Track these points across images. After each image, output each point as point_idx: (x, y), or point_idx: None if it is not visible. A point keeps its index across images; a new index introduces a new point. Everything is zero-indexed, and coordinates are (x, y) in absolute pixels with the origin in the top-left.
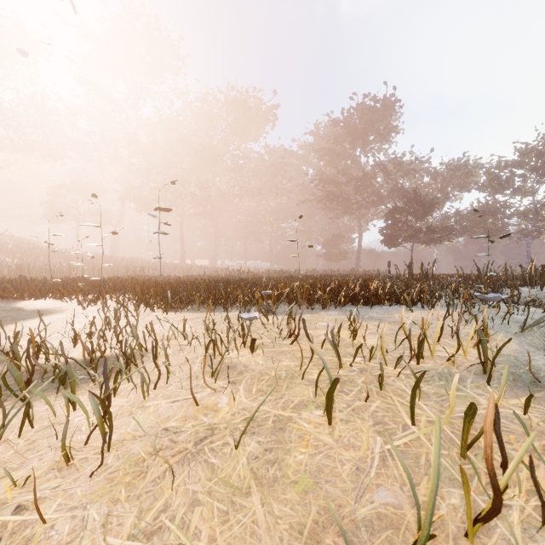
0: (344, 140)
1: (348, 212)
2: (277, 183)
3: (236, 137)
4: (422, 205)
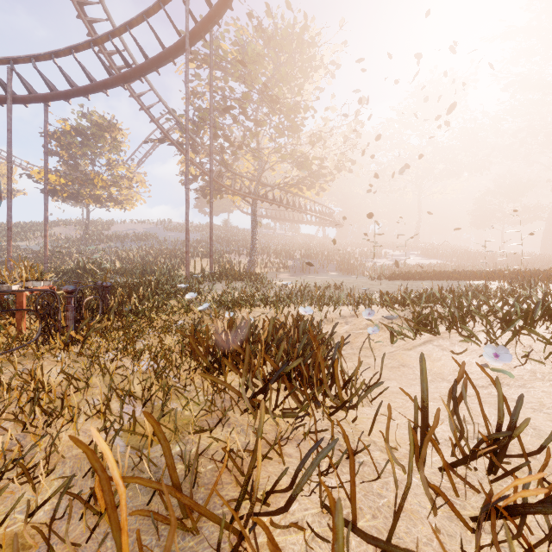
0: None
1: None
2: None
3: None
4: None
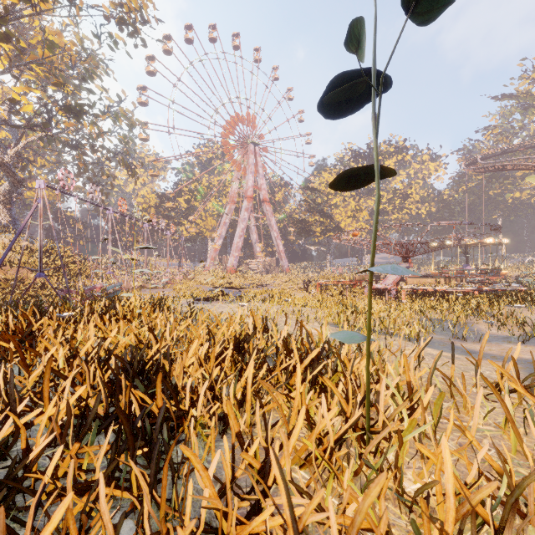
0: None
1: None
2: None
3: None
4: None
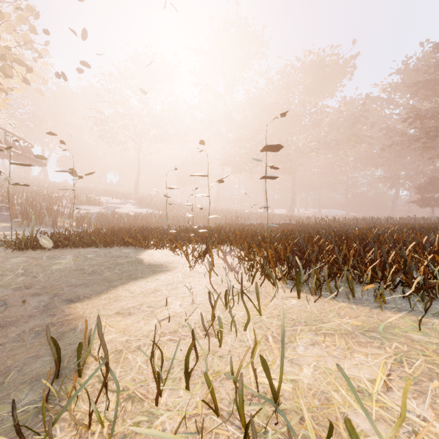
0: None
1: None
2: (356, 131)
3: (312, 97)
4: None
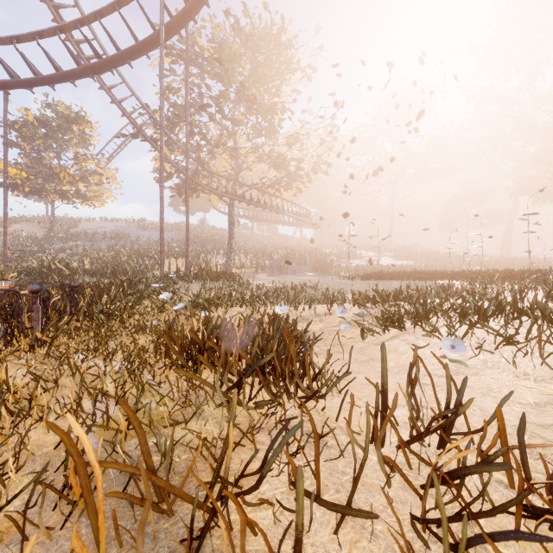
0: None
1: None
2: None
3: None
4: None
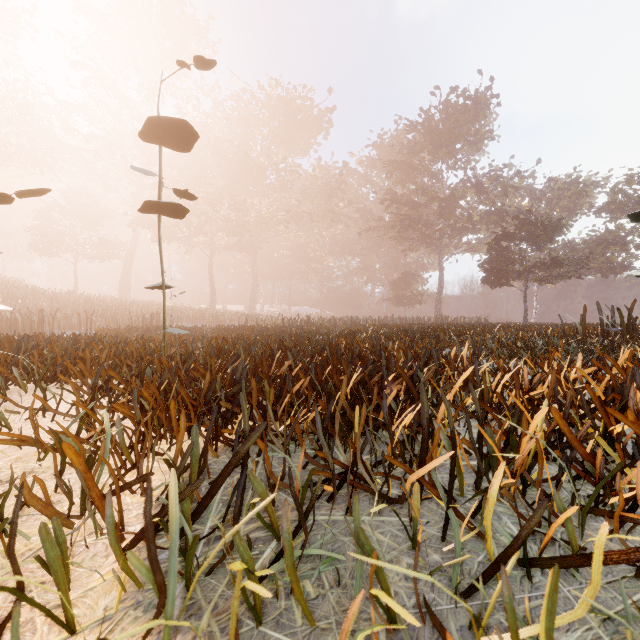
0: (422, 149)
1: (427, 243)
2: (332, 207)
3: (280, 149)
4: (542, 229)
